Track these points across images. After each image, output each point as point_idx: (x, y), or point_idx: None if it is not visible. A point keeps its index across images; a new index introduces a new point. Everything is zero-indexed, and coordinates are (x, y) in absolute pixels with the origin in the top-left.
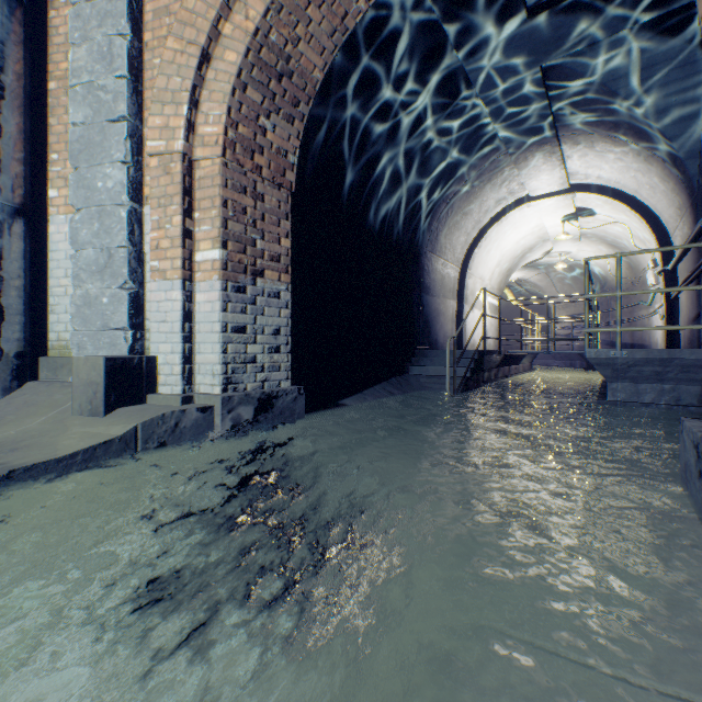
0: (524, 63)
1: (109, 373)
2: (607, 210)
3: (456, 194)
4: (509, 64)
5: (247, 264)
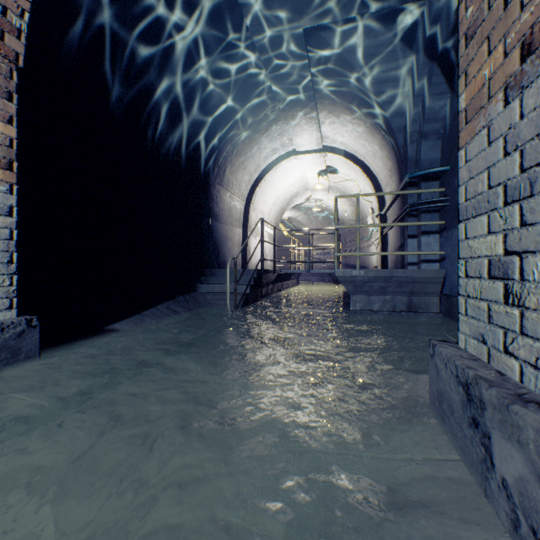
0: (291, 20)
1: None
2: (346, 170)
3: (240, 137)
4: (279, 17)
5: None
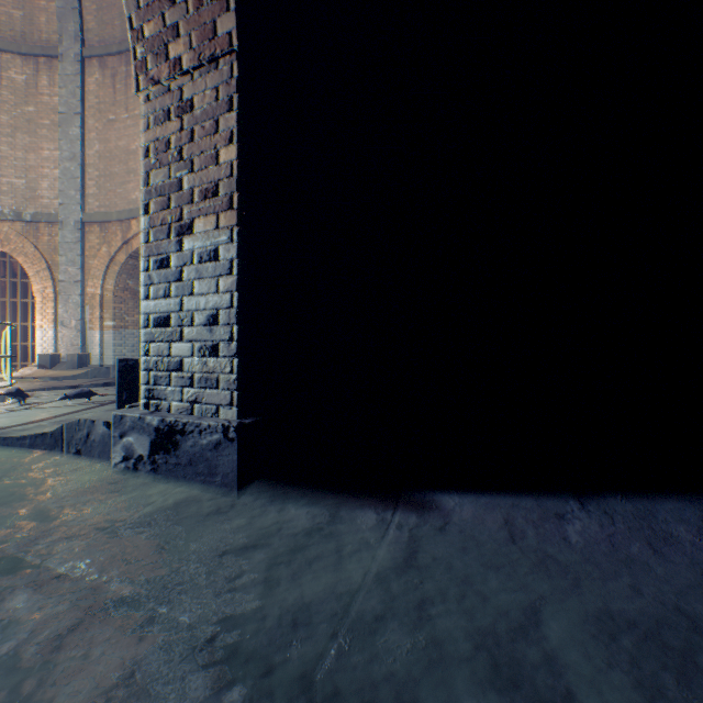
0: None
1: (122, 373)
2: None
3: None
4: None
5: (172, 223)
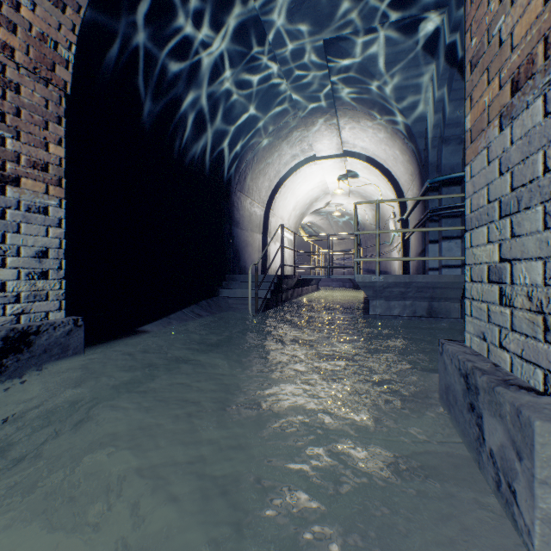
0: (311, 32)
1: None
2: (366, 174)
3: (261, 144)
4: (299, 30)
5: None
